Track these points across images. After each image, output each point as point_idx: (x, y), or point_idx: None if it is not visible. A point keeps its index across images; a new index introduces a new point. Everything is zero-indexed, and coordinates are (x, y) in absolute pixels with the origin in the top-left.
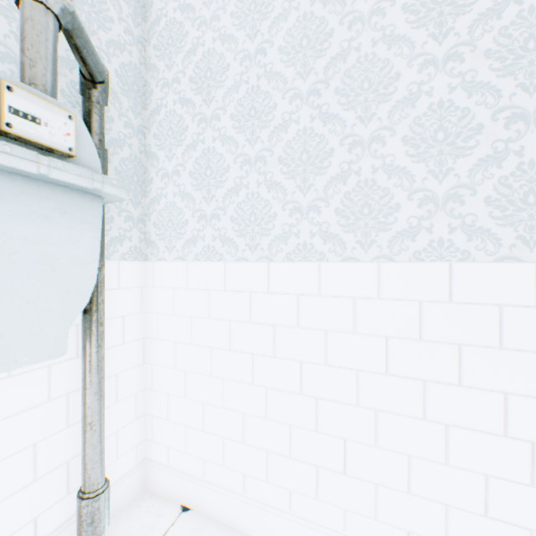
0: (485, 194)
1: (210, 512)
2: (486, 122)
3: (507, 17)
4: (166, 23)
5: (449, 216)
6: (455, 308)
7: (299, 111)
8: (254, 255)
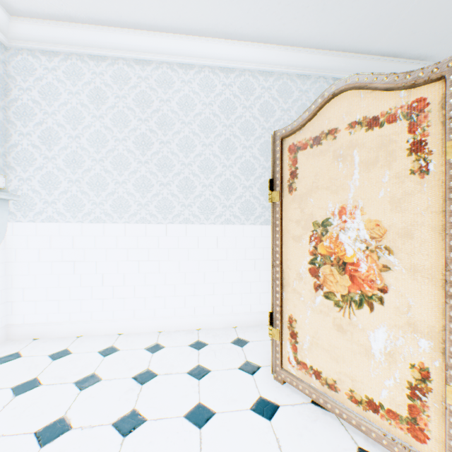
0: (155, 204)
1: (52, 336)
2: (155, 184)
3: (160, 156)
4: (22, 104)
5: (146, 210)
6: (148, 238)
7: (96, 166)
8: (75, 220)
